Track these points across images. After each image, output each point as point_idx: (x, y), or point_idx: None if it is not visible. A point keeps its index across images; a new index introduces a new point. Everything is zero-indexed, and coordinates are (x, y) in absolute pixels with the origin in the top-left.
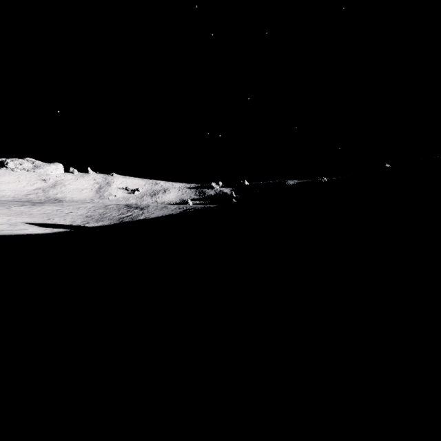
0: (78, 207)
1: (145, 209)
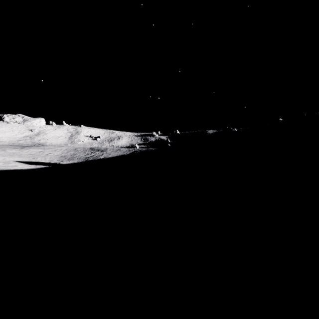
0: (55, 149)
1: (104, 151)
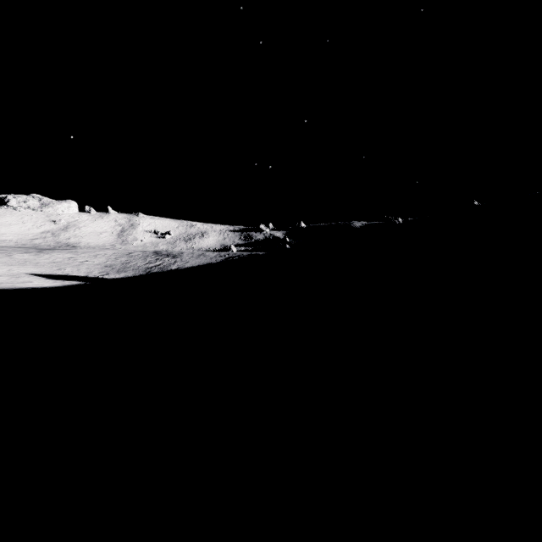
0: (96, 254)
1: (177, 256)
